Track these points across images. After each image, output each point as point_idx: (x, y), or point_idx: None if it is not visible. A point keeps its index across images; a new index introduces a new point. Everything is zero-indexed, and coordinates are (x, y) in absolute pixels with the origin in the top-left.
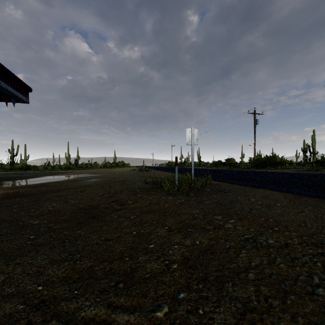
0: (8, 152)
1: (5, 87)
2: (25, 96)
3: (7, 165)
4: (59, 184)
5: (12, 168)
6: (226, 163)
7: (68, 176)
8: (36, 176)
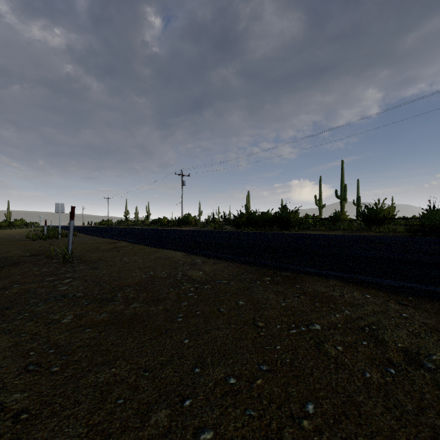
0: None
1: None
2: None
3: None
4: None
5: None
6: (158, 221)
7: None
8: None
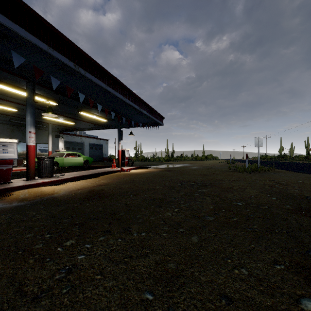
0: (134, 149)
1: (157, 121)
2: (162, 122)
3: (134, 157)
4: (179, 168)
5: (137, 159)
6: None
7: (177, 165)
8: (160, 164)
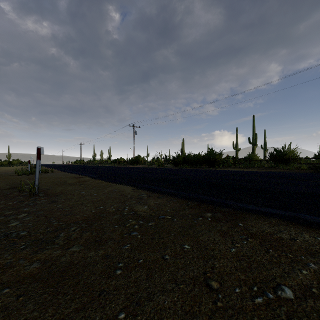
0: None
1: None
2: None
3: None
4: None
5: None
6: (116, 161)
7: None
8: None
